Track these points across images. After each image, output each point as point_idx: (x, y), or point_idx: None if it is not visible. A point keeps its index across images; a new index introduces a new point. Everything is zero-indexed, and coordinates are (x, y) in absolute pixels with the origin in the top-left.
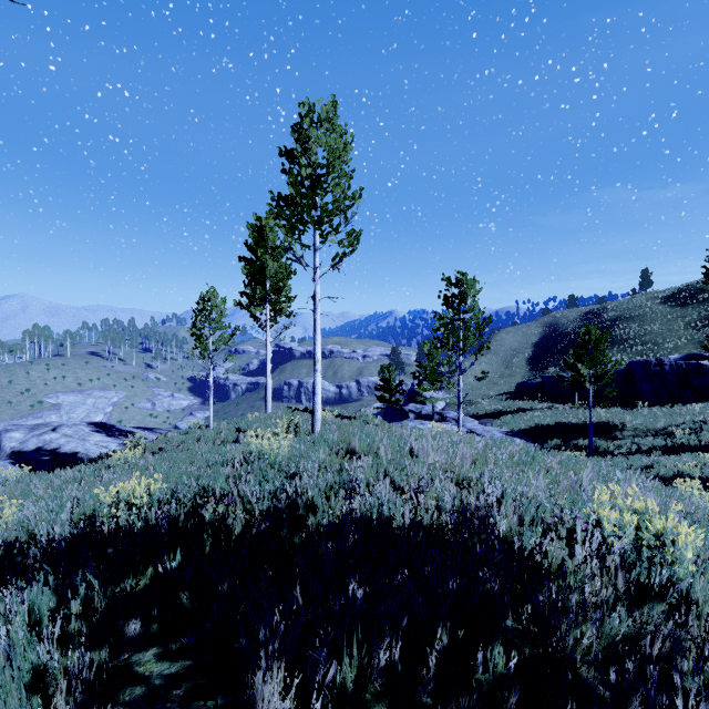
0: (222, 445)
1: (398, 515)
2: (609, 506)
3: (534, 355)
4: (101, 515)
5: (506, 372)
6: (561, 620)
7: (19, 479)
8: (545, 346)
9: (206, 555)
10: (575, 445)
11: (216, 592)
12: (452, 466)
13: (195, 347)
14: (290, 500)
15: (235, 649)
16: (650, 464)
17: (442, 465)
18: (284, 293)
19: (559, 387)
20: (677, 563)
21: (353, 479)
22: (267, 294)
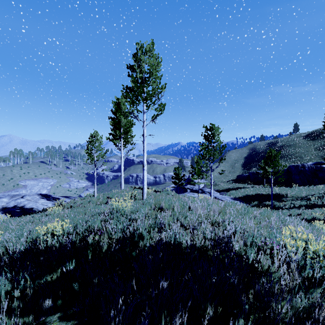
0: (99, 205)
1: (184, 241)
2: (290, 237)
3: (245, 162)
4: (39, 239)
5: (232, 170)
6: (270, 299)
7: (4, 221)
8: (250, 158)
9: (89, 261)
10: (264, 204)
11: (92, 281)
12: (209, 216)
13: (88, 158)
14: (131, 233)
15: (100, 314)
16: (300, 213)
17: (204, 215)
18: (129, 133)
19: (257, 177)
20: (324, 266)
21: (162, 222)
22: (121, 134)
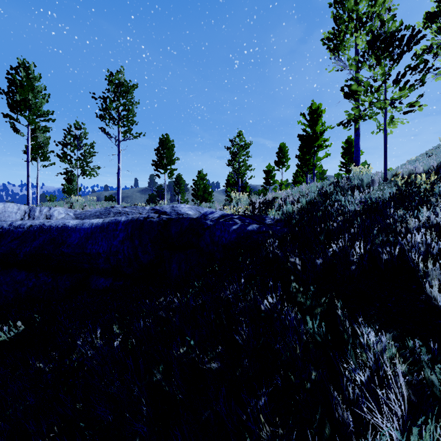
0: None
1: None
2: None
3: None
4: None
5: None
6: None
7: None
8: None
9: None
10: None
11: None
12: None
13: None
14: None
15: None
16: None
17: None
18: None
19: None
20: None
21: None
22: None
